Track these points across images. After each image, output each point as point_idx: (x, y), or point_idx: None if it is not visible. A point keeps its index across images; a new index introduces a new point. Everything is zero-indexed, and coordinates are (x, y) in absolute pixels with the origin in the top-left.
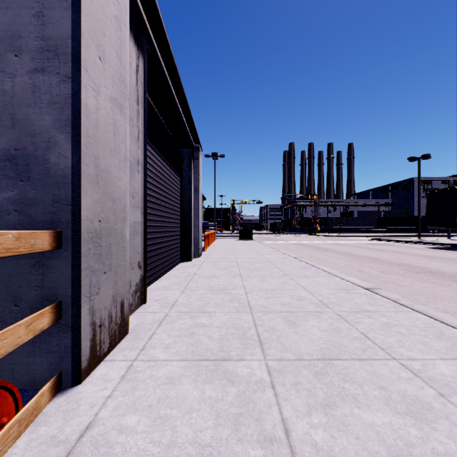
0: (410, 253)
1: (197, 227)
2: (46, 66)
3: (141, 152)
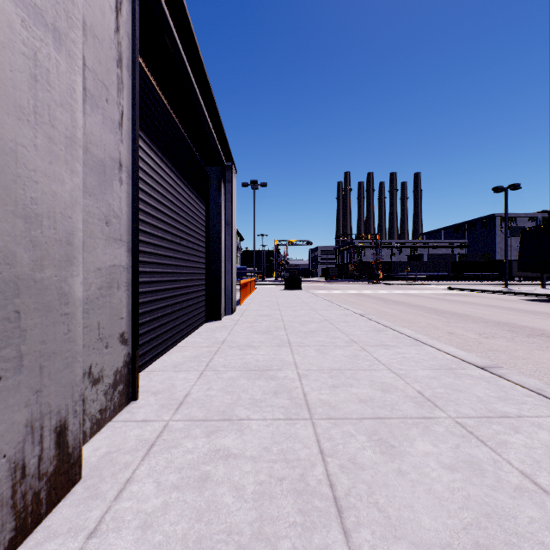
0: (504, 306)
1: (229, 274)
2: None
3: (128, 150)
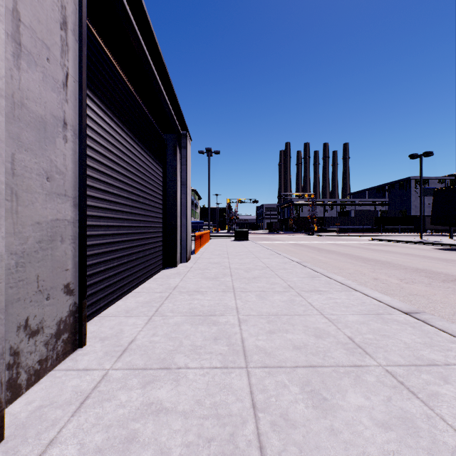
0: (420, 255)
1: (184, 227)
2: None
3: (74, 110)
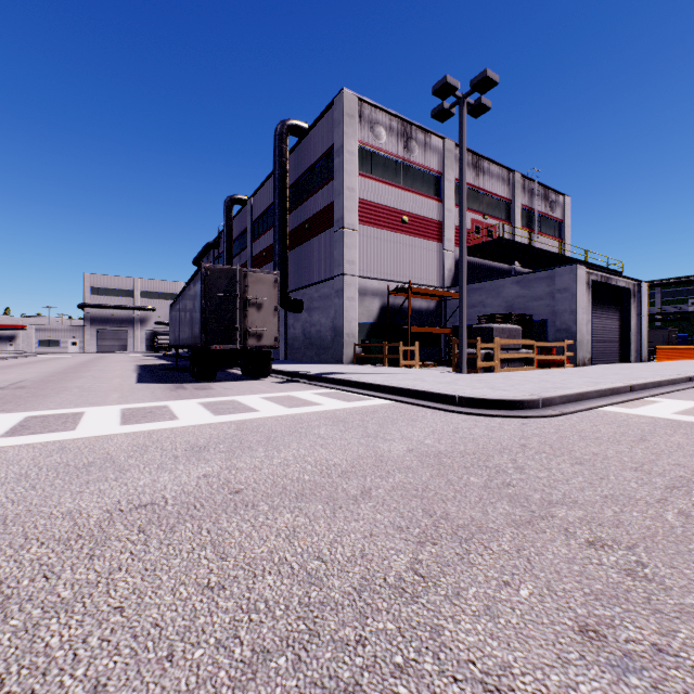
0: None
1: (639, 341)
2: (570, 314)
3: (590, 317)
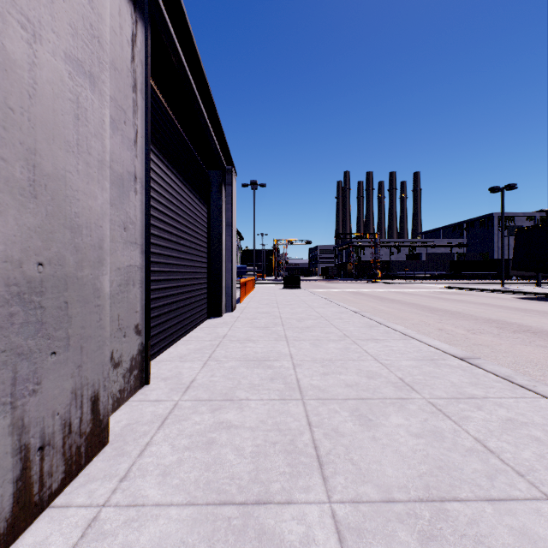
0: (497, 304)
1: (230, 273)
2: None
3: (141, 163)
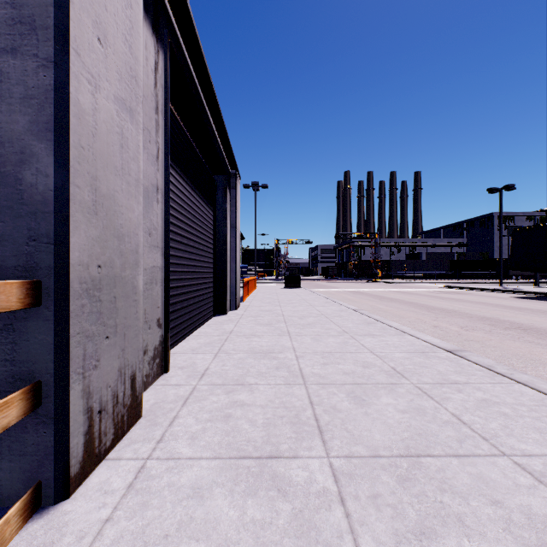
0: (493, 303)
1: (234, 272)
2: (18, 44)
3: (162, 176)
